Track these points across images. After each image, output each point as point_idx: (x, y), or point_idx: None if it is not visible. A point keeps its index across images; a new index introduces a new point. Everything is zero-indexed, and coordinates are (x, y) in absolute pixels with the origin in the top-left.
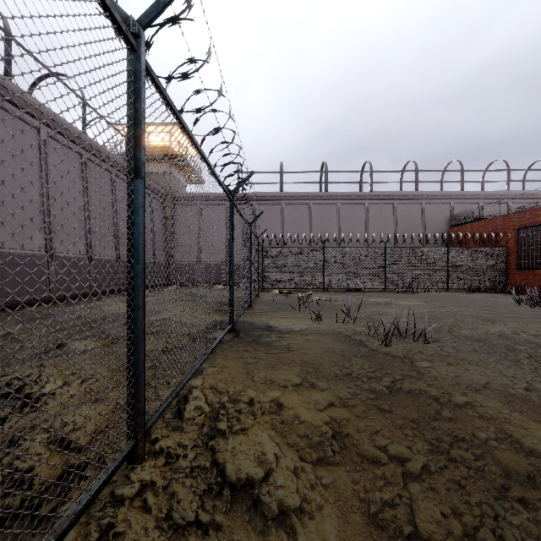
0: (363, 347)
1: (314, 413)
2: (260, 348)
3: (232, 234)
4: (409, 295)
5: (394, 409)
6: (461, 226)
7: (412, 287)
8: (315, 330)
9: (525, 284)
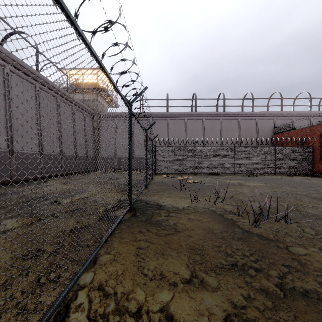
0: (237, 227)
1: None
2: (152, 229)
3: (131, 135)
4: (251, 178)
5: None
6: (281, 133)
7: (252, 173)
8: (194, 208)
9: None
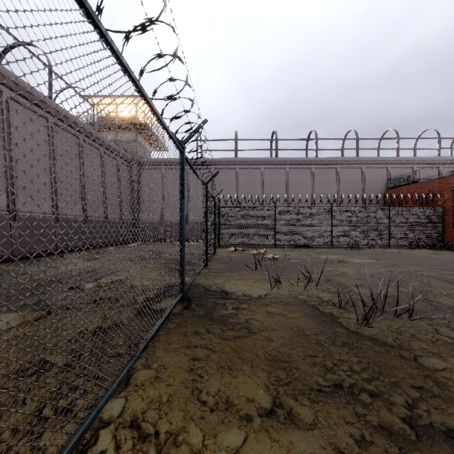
0: (339, 326)
1: None
2: (213, 329)
3: (183, 191)
4: (356, 251)
5: None
6: (398, 188)
7: (357, 244)
8: (276, 297)
9: None
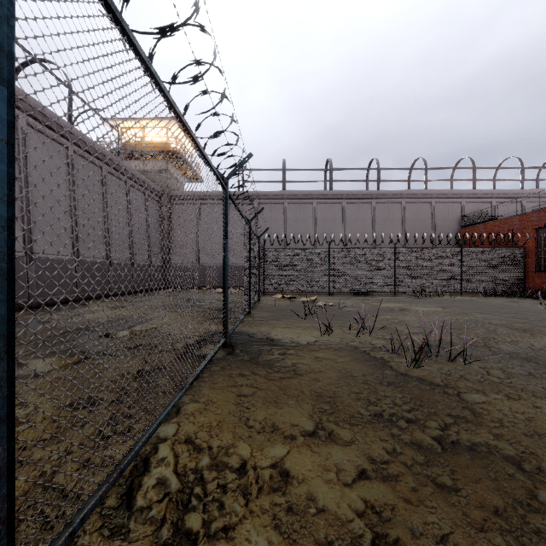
0: (389, 369)
1: (337, 493)
2: (259, 371)
3: (226, 229)
4: (422, 299)
5: (461, 486)
6: (473, 227)
7: (424, 291)
8: (325, 344)
9: (545, 288)
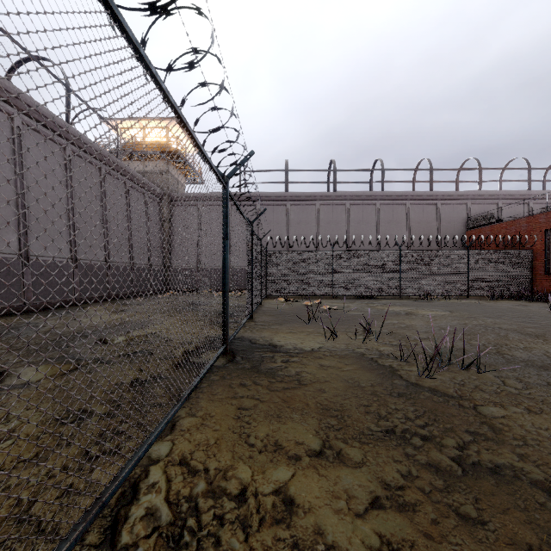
0: (398, 378)
1: (349, 526)
2: (261, 381)
3: (226, 231)
4: (428, 303)
5: (487, 518)
6: (479, 229)
7: (430, 294)
8: (331, 350)
9: None
